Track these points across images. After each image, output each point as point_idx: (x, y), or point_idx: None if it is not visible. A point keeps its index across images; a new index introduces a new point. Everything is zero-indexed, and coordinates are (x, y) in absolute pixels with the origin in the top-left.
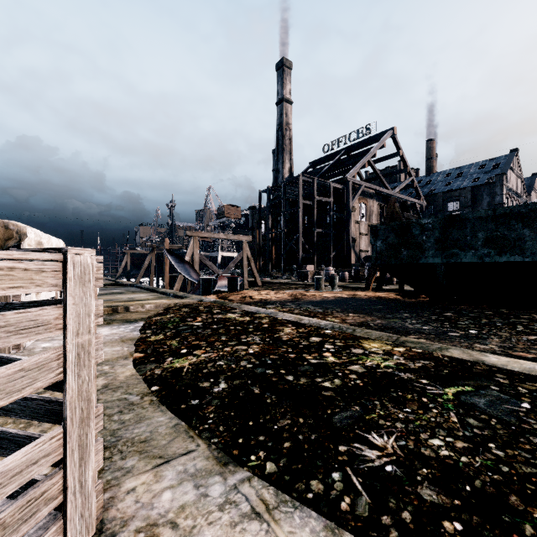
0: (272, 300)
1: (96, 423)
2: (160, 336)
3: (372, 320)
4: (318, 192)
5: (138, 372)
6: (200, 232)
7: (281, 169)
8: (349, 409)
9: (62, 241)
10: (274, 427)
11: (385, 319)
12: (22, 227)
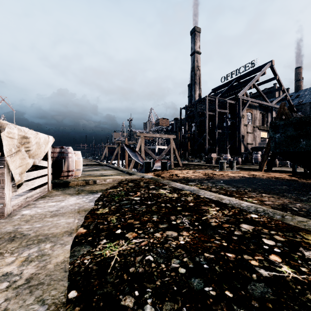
0: (192, 178)
1: None
2: (106, 210)
3: (290, 203)
4: (218, 107)
5: (71, 257)
6: (145, 134)
7: (193, 95)
8: None
9: (52, 137)
10: None
11: (303, 202)
12: (3, 124)
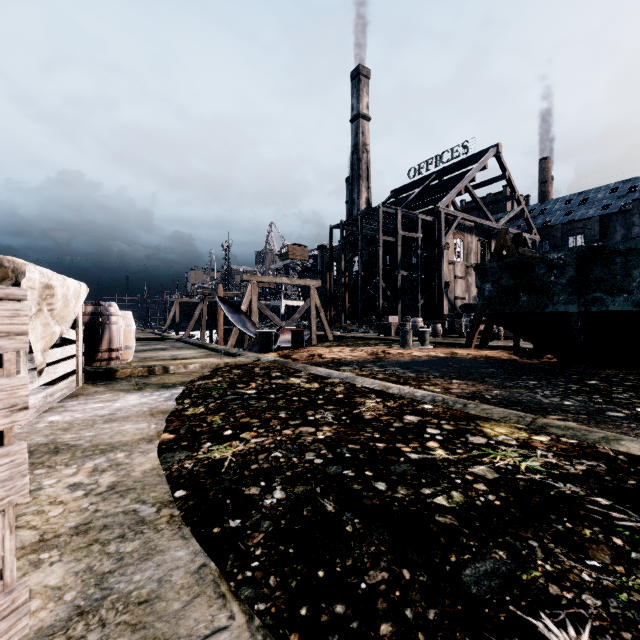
0: (347, 360)
1: (6, 628)
2: (200, 409)
3: (486, 391)
4: (402, 226)
5: (162, 464)
6: (259, 276)
7: (356, 200)
8: (488, 557)
9: (85, 285)
10: (361, 586)
11: (505, 388)
12: (20, 264)
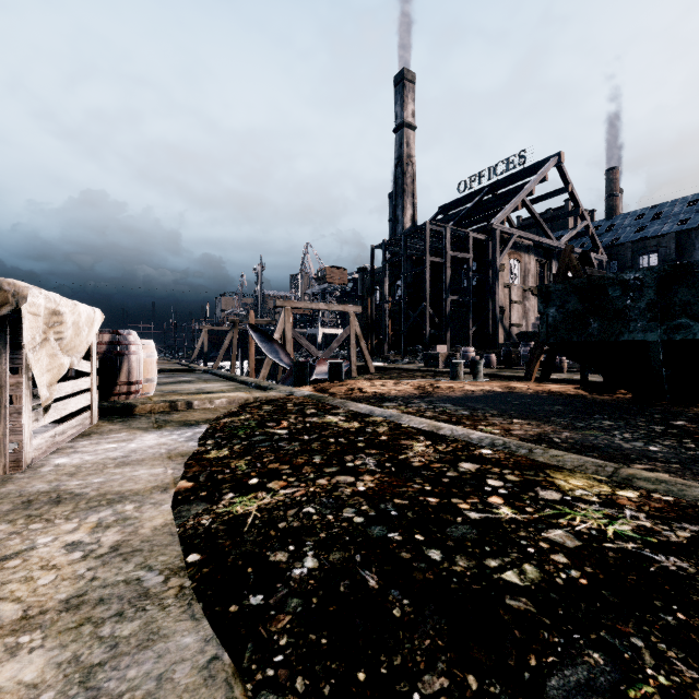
0: (391, 395)
1: None
2: (224, 452)
3: (554, 432)
4: (451, 246)
5: (176, 518)
6: (294, 302)
7: (401, 218)
8: (579, 661)
9: (100, 311)
10: (413, 697)
11: (575, 430)
12: (22, 288)
